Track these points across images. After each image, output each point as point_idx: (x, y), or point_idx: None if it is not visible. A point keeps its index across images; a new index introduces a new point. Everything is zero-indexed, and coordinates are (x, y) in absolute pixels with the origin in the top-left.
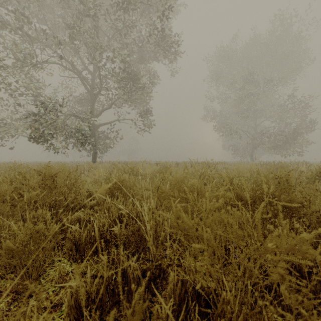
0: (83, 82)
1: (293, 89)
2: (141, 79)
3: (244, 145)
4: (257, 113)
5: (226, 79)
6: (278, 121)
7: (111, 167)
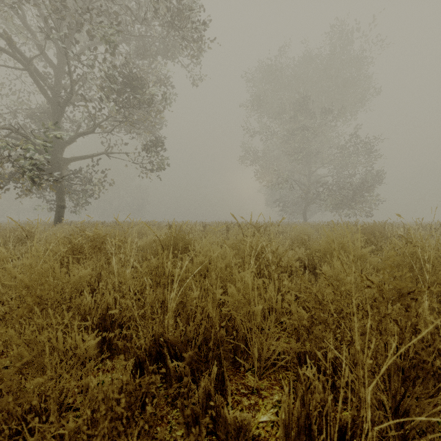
0: (34, 79)
1: (355, 127)
2: (143, 84)
3: (294, 200)
4: (312, 156)
5: (272, 108)
6: (336, 168)
7: (59, 234)
